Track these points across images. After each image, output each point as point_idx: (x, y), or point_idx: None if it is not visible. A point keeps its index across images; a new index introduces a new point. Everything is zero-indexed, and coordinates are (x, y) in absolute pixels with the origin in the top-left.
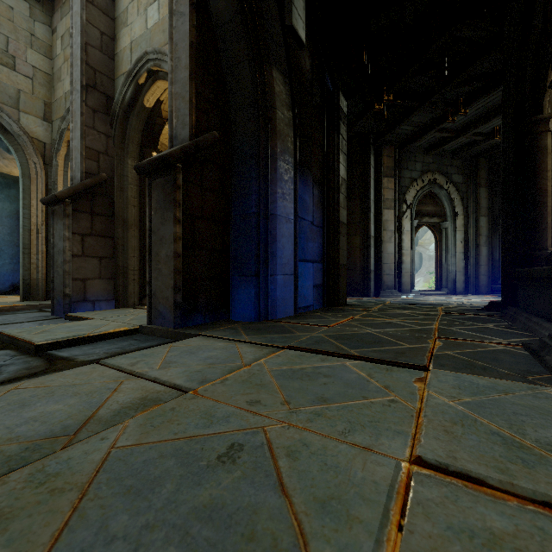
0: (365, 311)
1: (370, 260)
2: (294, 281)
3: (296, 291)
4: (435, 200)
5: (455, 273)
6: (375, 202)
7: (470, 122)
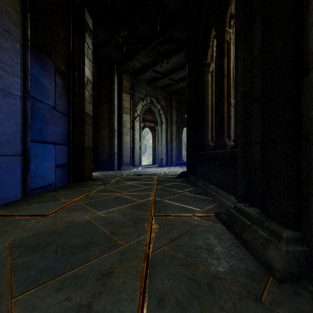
0: (103, 185)
1: (114, 145)
2: (23, 162)
3: (25, 172)
4: (152, 113)
5: (162, 155)
6: (118, 108)
7: (169, 71)
